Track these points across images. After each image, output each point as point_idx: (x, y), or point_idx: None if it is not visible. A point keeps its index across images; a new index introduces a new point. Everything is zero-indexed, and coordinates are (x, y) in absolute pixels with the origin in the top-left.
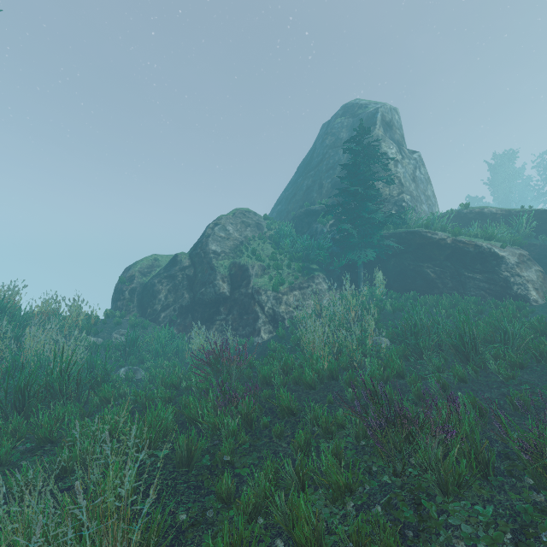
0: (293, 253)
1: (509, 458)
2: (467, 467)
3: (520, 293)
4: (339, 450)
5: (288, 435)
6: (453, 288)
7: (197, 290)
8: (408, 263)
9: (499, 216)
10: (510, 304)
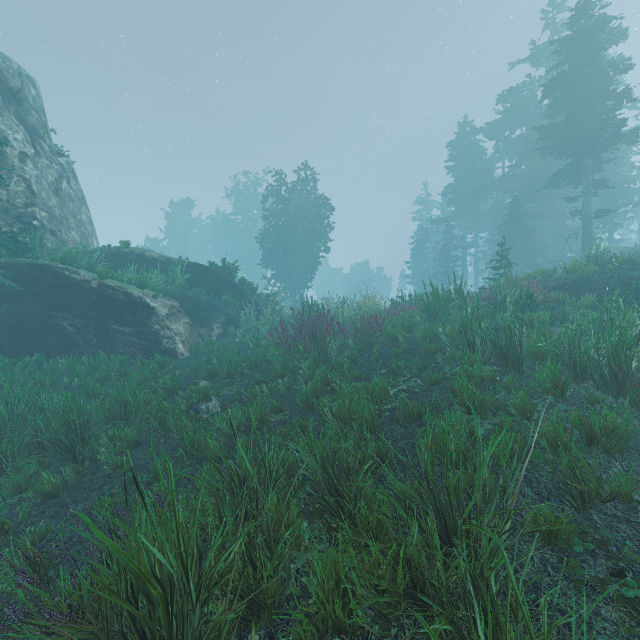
0: None
1: None
2: None
3: (170, 347)
4: None
5: None
6: (99, 345)
7: None
8: (34, 312)
9: (160, 263)
10: (156, 361)
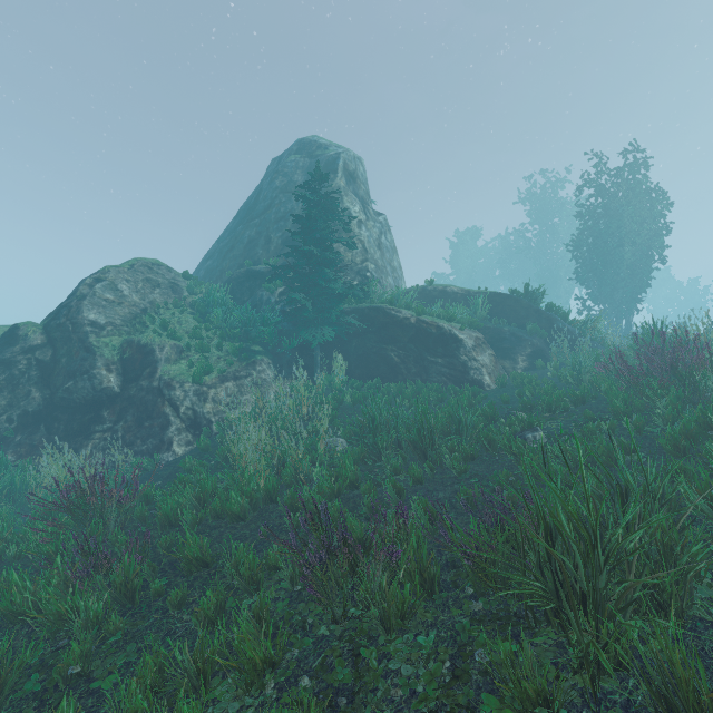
0: (227, 329)
1: (456, 566)
2: (411, 592)
3: (477, 378)
4: (264, 608)
5: (194, 600)
6: (417, 374)
7: (59, 384)
8: (372, 345)
9: (460, 296)
10: (467, 390)
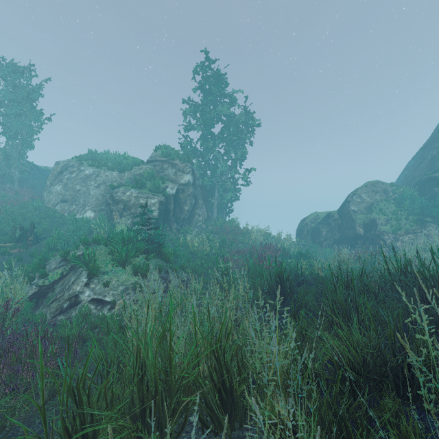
0: (410, 210)
1: None
2: None
3: None
4: None
5: None
6: None
7: (343, 231)
8: None
9: None
10: None
